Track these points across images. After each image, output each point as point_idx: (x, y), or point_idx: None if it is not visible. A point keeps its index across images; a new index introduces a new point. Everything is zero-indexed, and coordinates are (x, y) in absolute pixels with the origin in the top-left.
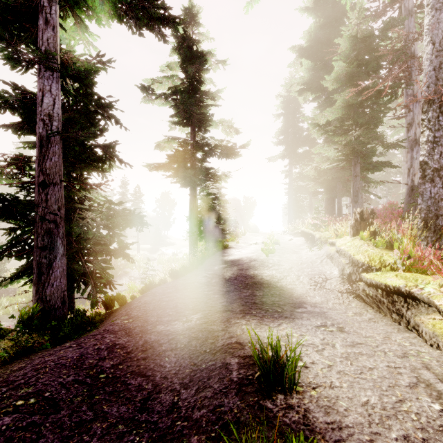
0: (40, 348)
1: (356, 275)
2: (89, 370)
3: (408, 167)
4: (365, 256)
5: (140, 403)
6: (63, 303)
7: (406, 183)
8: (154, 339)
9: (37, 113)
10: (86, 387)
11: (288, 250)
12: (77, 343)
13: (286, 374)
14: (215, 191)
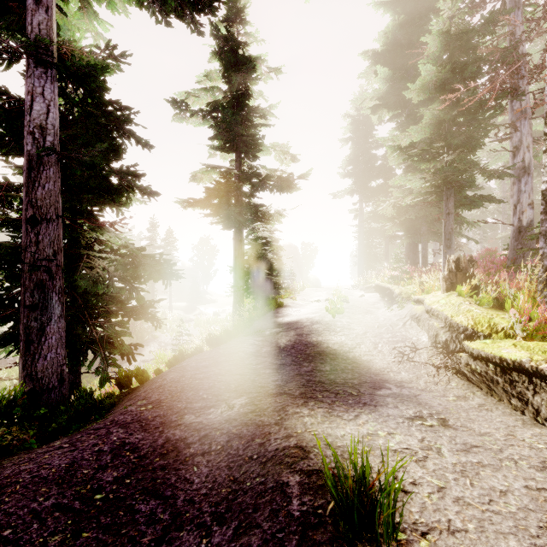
0: (20, 448)
1: (455, 343)
2: (81, 487)
3: (514, 203)
4: (467, 318)
5: (149, 546)
6: (60, 381)
7: (512, 224)
8: (179, 436)
9: (24, 125)
10: (72, 517)
11: (360, 310)
12: (71, 442)
13: (380, 512)
14: (266, 234)
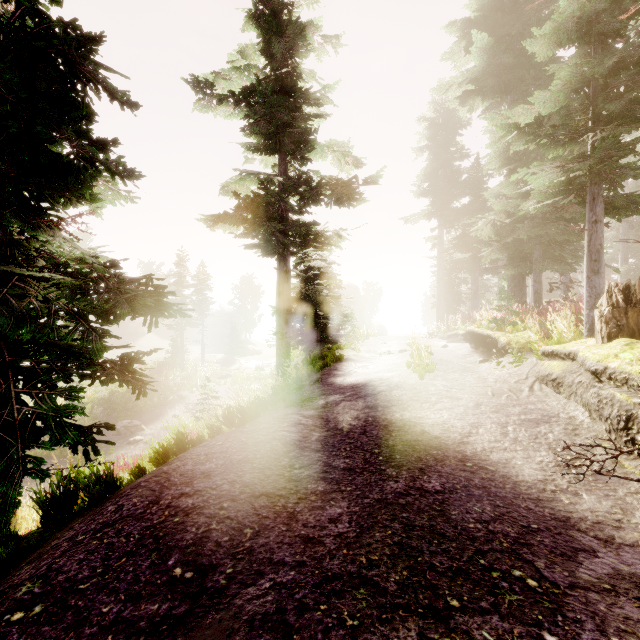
0: None
1: None
2: None
3: None
4: None
5: None
6: None
7: None
8: None
9: None
10: None
11: (454, 366)
12: None
13: None
14: (321, 263)
